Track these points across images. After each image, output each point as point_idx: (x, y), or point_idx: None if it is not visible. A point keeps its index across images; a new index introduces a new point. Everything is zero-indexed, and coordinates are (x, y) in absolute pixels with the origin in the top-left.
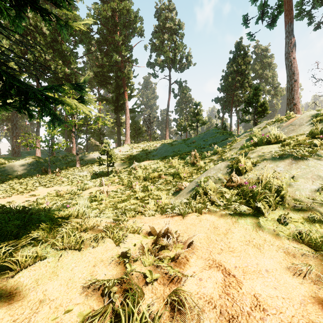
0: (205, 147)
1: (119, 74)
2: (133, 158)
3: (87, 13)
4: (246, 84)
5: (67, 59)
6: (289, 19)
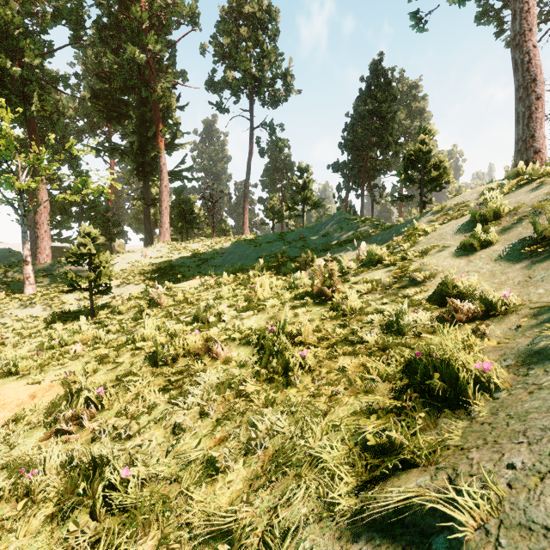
0: (327, 248)
1: (144, 94)
2: (169, 271)
3: None
4: (389, 138)
5: (18, 45)
6: None
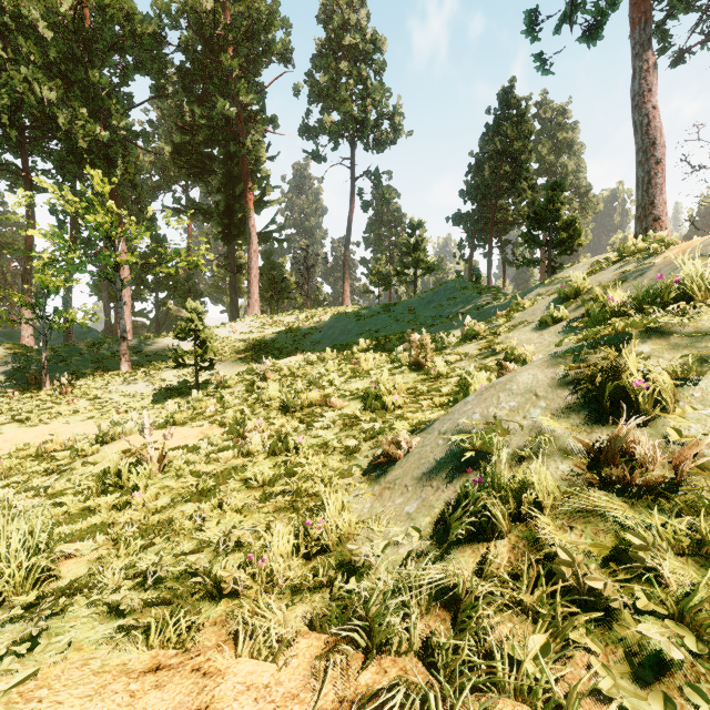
0: (438, 322)
1: (232, 149)
2: (265, 348)
3: None
4: (522, 183)
5: (103, 106)
6: (643, 14)
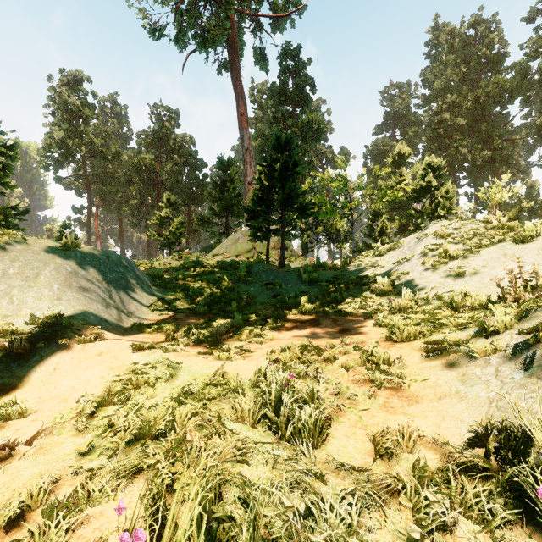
0: None
1: None
2: None
3: (517, 62)
4: None
5: (489, 136)
6: None
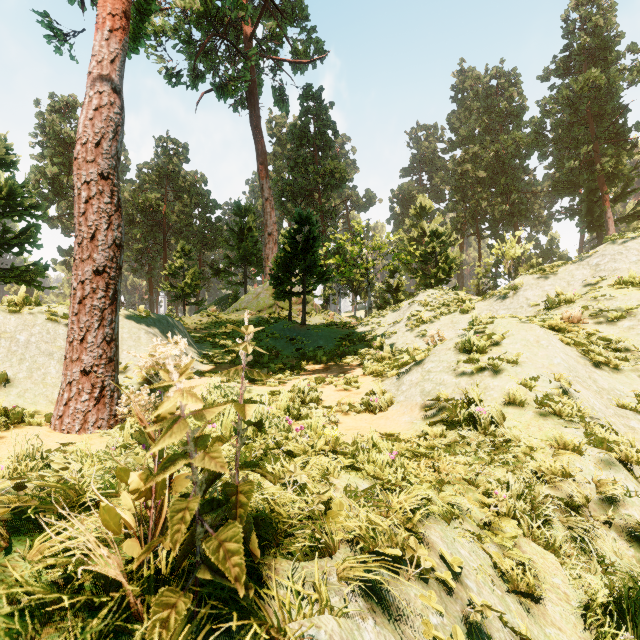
0: None
1: (585, 176)
2: None
3: (532, 120)
4: None
5: (508, 190)
6: None
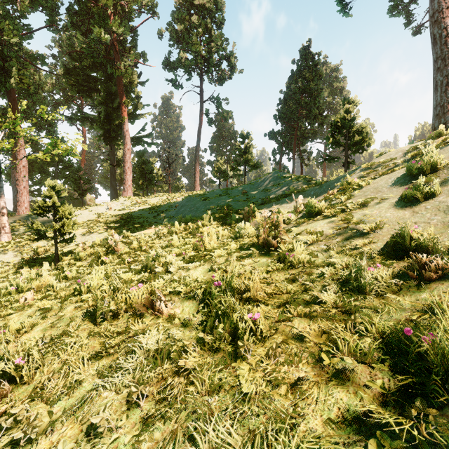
0: (266, 201)
1: (109, 70)
2: (129, 221)
3: None
4: (316, 110)
5: None
6: None
